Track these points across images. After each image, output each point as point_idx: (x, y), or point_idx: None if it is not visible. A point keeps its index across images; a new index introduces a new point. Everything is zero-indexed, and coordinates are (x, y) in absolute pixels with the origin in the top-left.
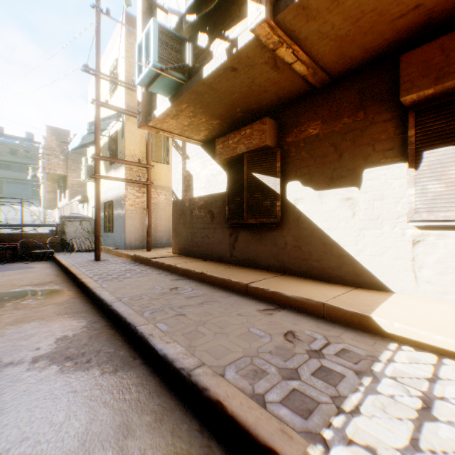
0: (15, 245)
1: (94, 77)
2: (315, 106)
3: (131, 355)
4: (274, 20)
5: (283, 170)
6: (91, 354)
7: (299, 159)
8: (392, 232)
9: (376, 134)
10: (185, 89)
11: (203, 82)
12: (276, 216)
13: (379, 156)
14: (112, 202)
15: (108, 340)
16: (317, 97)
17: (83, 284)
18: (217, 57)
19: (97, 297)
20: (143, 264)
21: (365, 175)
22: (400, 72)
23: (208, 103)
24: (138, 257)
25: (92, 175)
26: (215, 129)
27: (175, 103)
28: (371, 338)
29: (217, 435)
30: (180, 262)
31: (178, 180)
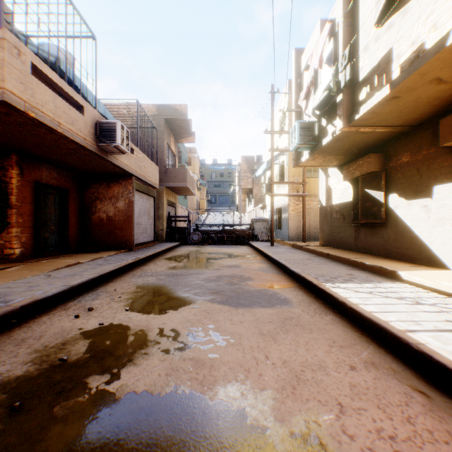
0: (232, 236)
1: (269, 121)
2: (405, 142)
3: (283, 273)
4: (348, 125)
5: (386, 186)
6: (270, 271)
7: (396, 178)
8: (449, 229)
9: (440, 162)
10: (315, 149)
11: (323, 147)
12: (381, 218)
13: (442, 177)
14: (281, 208)
15: (276, 270)
16: (406, 136)
17: (265, 254)
18: (328, 136)
19: (272, 258)
20: (297, 249)
21: (434, 190)
22: (438, 129)
23: (331, 151)
24: (295, 245)
25: (269, 195)
26: (343, 159)
27: (311, 155)
28: (393, 280)
29: (303, 285)
30: (320, 248)
31: (323, 192)
